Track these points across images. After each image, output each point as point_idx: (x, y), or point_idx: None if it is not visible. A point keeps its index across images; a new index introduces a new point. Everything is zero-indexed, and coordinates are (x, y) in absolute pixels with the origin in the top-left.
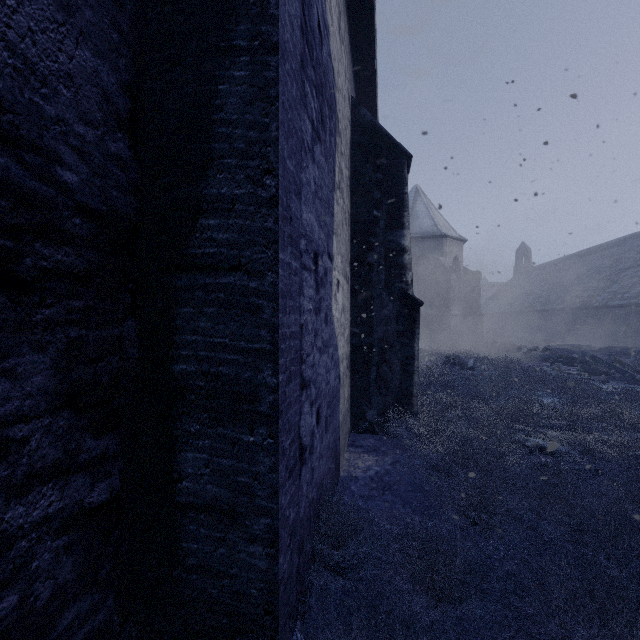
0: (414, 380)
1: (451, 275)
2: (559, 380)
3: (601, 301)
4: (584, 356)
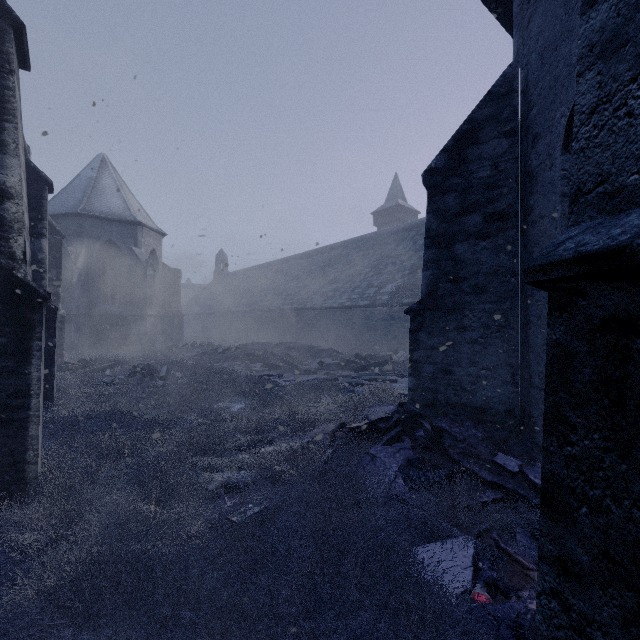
0: (30, 434)
1: (147, 270)
2: (248, 381)
3: (276, 305)
4: (266, 353)
